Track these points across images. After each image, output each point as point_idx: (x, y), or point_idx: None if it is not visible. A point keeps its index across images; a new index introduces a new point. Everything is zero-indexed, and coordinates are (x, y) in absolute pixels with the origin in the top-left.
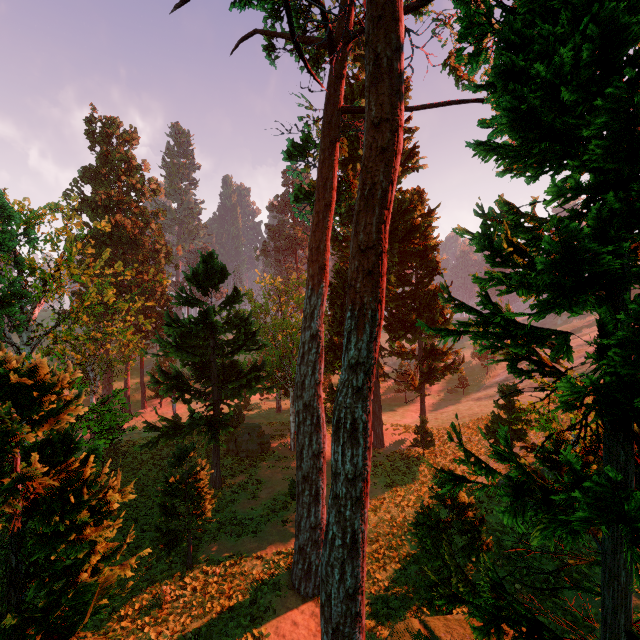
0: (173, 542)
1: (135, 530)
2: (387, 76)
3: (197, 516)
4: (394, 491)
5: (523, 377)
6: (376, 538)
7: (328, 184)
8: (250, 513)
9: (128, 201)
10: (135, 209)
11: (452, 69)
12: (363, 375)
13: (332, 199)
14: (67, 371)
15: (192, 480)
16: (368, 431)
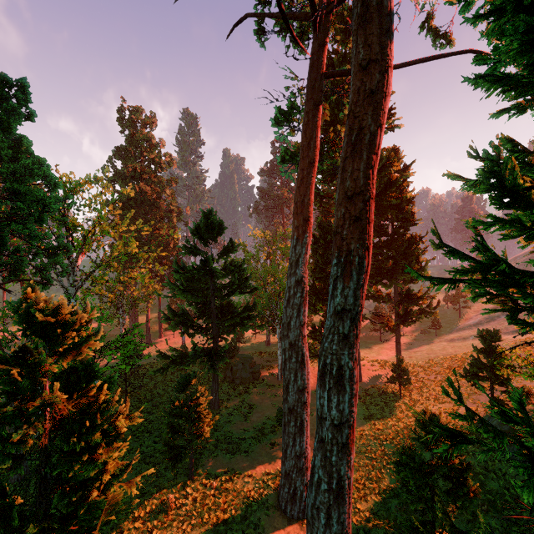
0: (177, 457)
1: (149, 441)
2: (376, 15)
3: (197, 436)
4: (372, 424)
5: (497, 321)
6: (356, 468)
7: (312, 143)
8: (243, 434)
9: (148, 172)
10: (154, 178)
11: (430, 30)
12: (349, 322)
13: (315, 157)
14: (86, 311)
15: (193, 405)
16: (354, 378)
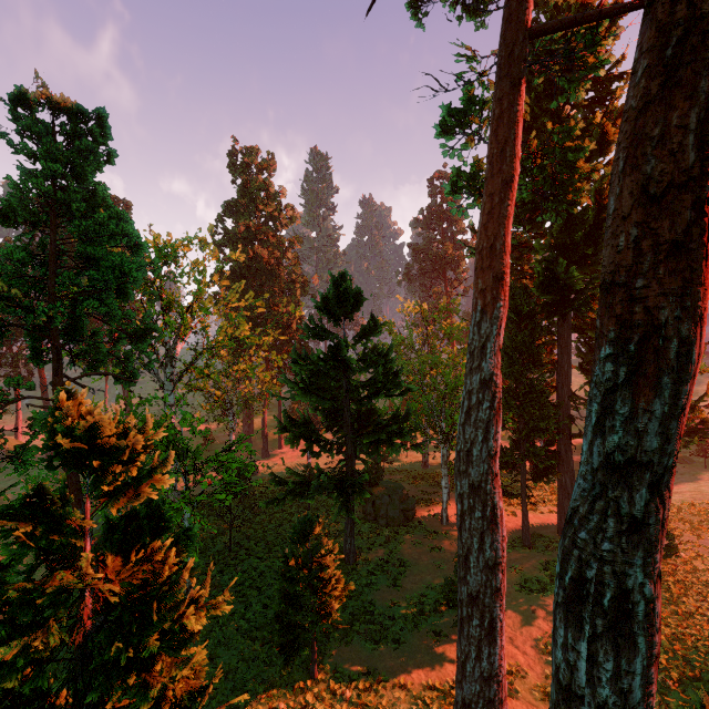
0: (292, 645)
1: (258, 603)
2: None
3: (321, 616)
4: None
5: None
6: None
7: (507, 150)
8: (390, 609)
9: (265, 230)
10: (272, 238)
11: None
12: (646, 491)
13: (514, 172)
14: (146, 428)
15: (316, 567)
16: (656, 619)
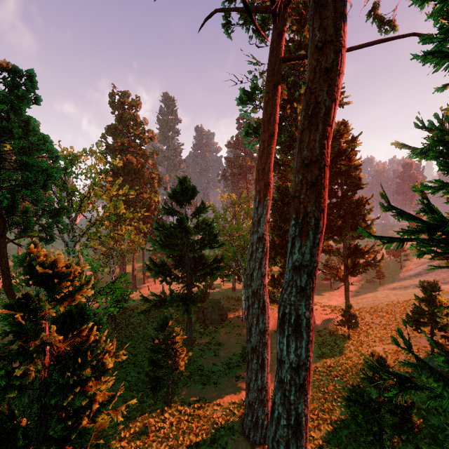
0: (157, 387)
1: (134, 372)
2: (331, 0)
3: (173, 369)
4: (324, 362)
5: (435, 272)
6: (310, 400)
7: (271, 119)
8: (212, 367)
9: (134, 146)
10: (139, 151)
11: (375, 18)
12: (306, 276)
13: (275, 130)
14: (79, 263)
15: (170, 342)
16: (310, 326)
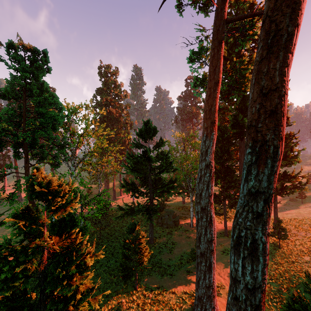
0: (127, 275)
1: (112, 260)
2: None
3: (139, 263)
4: None
5: None
6: None
7: (216, 69)
8: (168, 262)
9: (114, 101)
10: (117, 104)
11: None
12: (263, 202)
13: (219, 79)
14: (69, 183)
15: (137, 243)
16: (266, 250)
